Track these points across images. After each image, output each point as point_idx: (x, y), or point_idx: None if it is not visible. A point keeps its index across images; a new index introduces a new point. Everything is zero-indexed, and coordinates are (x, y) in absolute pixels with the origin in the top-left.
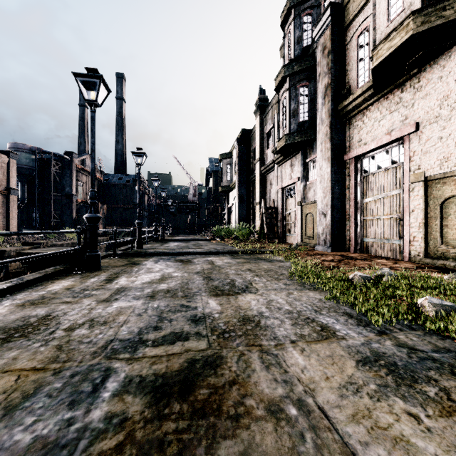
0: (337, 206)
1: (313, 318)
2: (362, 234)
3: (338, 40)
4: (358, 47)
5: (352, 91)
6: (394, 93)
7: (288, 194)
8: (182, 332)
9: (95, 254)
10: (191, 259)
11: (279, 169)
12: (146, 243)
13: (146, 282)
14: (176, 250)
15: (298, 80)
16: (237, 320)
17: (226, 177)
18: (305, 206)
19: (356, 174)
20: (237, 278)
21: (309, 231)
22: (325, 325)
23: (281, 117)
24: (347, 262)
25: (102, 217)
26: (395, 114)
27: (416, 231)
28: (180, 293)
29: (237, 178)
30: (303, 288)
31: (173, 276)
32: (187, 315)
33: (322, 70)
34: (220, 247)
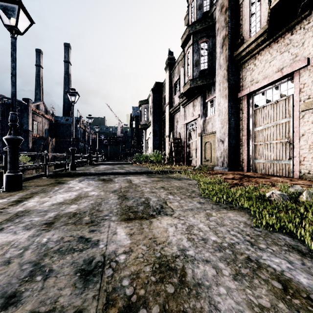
0: (233, 134)
1: (255, 258)
2: (253, 157)
3: (233, 0)
4: (250, 4)
5: (245, 41)
6: (284, 37)
7: (191, 128)
8: (51, 312)
9: (15, 174)
10: (112, 178)
11: (184, 109)
12: (81, 166)
13: (56, 203)
14: (101, 171)
15: (200, 37)
16: (151, 270)
17: (144, 118)
18: (204, 136)
19: (248, 108)
20: (152, 196)
21: (208, 155)
22: (282, 277)
23: (186, 68)
24: (248, 180)
25: (52, 147)
26: (286, 54)
27: (306, 153)
28: (86, 218)
29: (152, 118)
30: (219, 207)
31: (89, 195)
32: (78, 261)
33: (220, 25)
34: (139, 169)
